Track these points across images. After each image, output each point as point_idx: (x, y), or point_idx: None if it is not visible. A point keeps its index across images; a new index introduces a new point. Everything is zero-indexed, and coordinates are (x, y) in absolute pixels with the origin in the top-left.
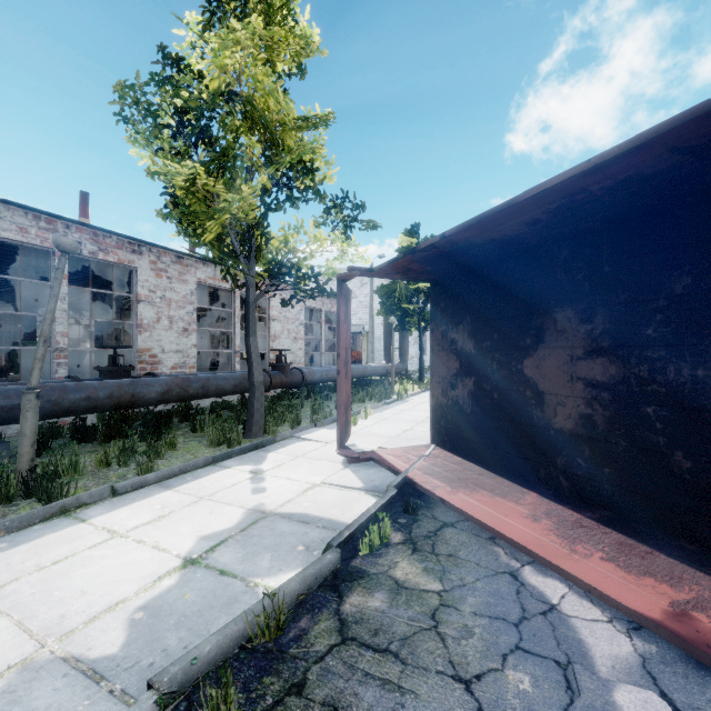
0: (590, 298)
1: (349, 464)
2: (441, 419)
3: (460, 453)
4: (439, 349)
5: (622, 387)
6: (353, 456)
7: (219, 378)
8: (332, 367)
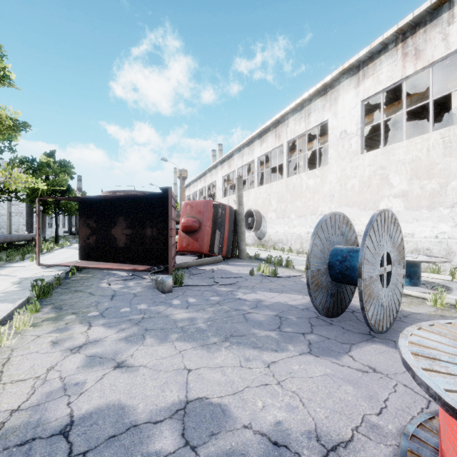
0: (127, 215)
1: (46, 269)
2: (83, 250)
3: (91, 260)
4: (82, 226)
5: (132, 235)
6: (49, 265)
7: None
8: None
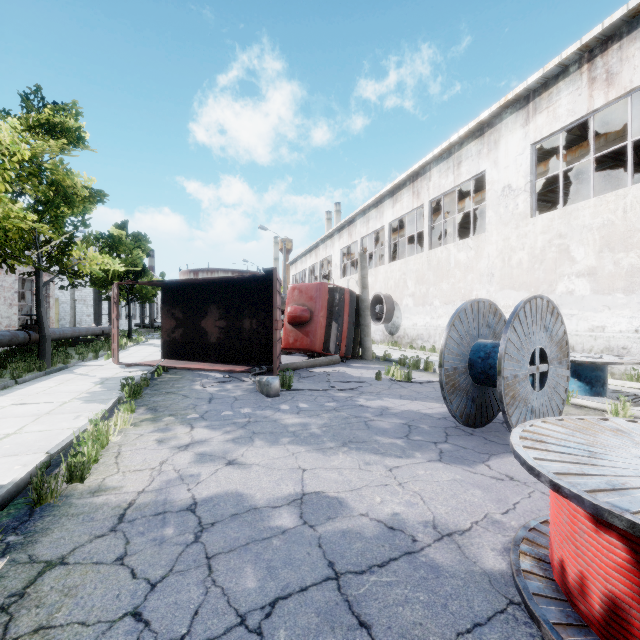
0: (220, 303)
1: (126, 368)
2: (167, 347)
3: (177, 359)
4: (166, 317)
5: (227, 328)
6: (129, 363)
7: None
8: (64, 328)
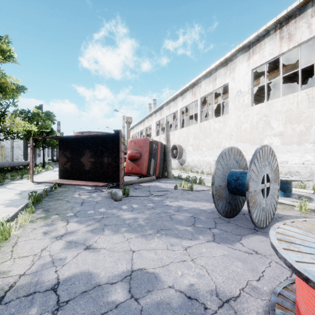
0: (91, 148)
1: (37, 184)
2: (62, 172)
3: (67, 179)
4: (61, 156)
5: (95, 162)
6: (39, 182)
7: None
8: (4, 162)
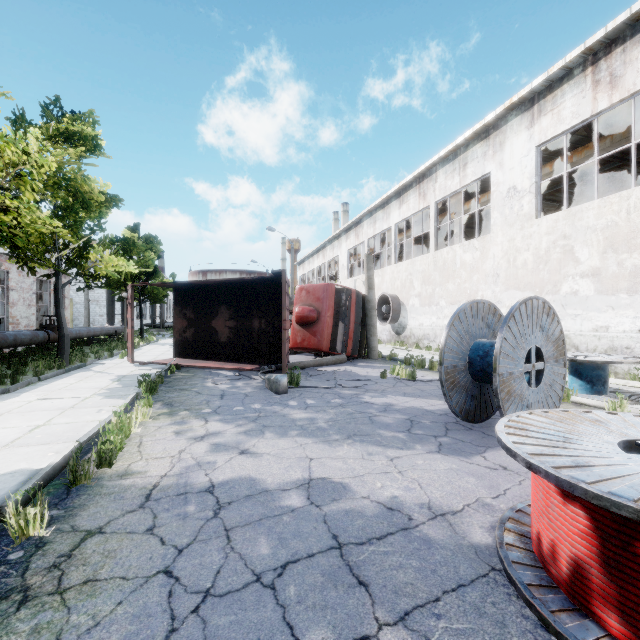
0: (230, 303)
1: (140, 366)
2: (179, 346)
3: (188, 358)
4: (178, 317)
5: (237, 328)
6: (143, 362)
7: (21, 334)
8: (80, 328)
